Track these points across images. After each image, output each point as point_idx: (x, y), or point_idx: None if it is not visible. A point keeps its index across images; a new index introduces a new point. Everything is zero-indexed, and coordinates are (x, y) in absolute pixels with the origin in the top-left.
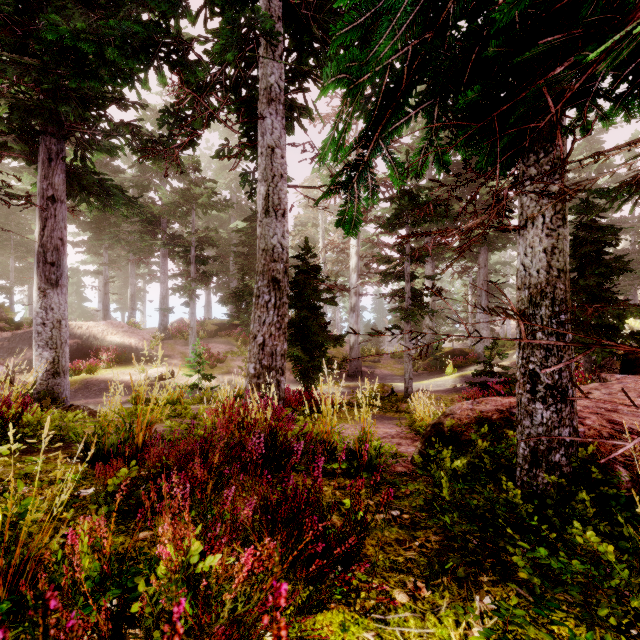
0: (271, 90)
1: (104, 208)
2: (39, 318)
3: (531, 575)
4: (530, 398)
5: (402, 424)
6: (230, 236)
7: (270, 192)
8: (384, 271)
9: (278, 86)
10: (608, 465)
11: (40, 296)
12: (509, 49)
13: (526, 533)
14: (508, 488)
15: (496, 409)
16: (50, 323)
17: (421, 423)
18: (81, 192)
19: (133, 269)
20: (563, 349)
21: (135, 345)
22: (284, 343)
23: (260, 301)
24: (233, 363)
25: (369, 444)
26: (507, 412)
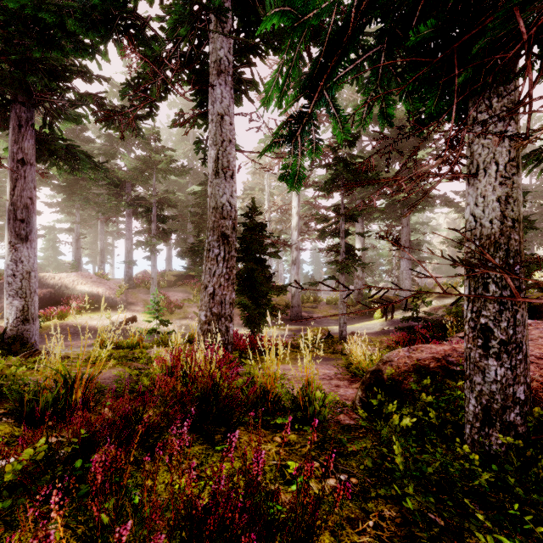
0: (220, 63)
1: (73, 172)
2: (9, 270)
3: None
4: (482, 354)
5: (339, 365)
6: (188, 199)
7: (220, 155)
8: (322, 229)
9: (227, 59)
10: None
11: (10, 250)
12: None
13: (490, 508)
14: (463, 452)
15: (432, 357)
16: (20, 274)
17: (357, 365)
18: (50, 156)
19: (102, 227)
20: (518, 303)
21: (102, 294)
22: (232, 293)
23: (210, 254)
24: (189, 309)
25: (312, 395)
26: (444, 360)
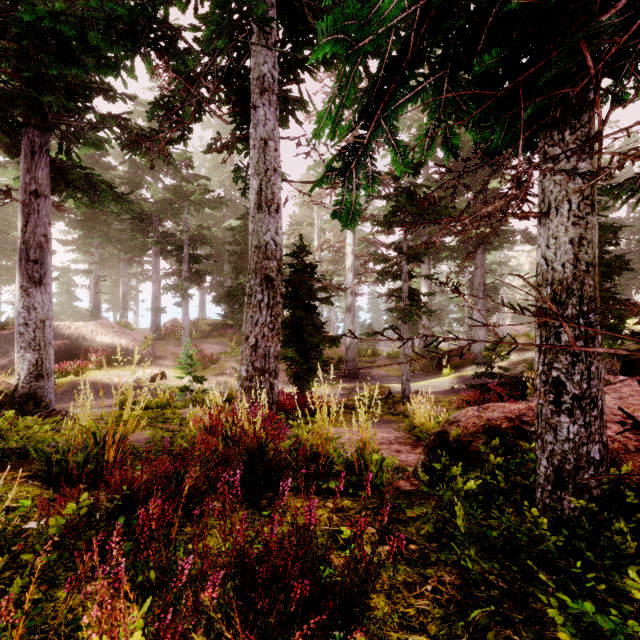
0: (264, 80)
1: (92, 204)
2: (21, 318)
3: (574, 637)
4: (554, 410)
5: (400, 428)
6: (224, 235)
7: (263, 186)
8: (381, 270)
9: (271, 76)
10: (639, 485)
11: (22, 295)
12: (537, 0)
13: (557, 573)
14: (531, 515)
15: (505, 416)
16: (33, 323)
17: (421, 428)
18: (67, 187)
19: (125, 268)
20: (592, 354)
21: (126, 346)
22: (278, 344)
23: (252, 300)
24: (227, 364)
25: (369, 457)
26: (517, 420)
